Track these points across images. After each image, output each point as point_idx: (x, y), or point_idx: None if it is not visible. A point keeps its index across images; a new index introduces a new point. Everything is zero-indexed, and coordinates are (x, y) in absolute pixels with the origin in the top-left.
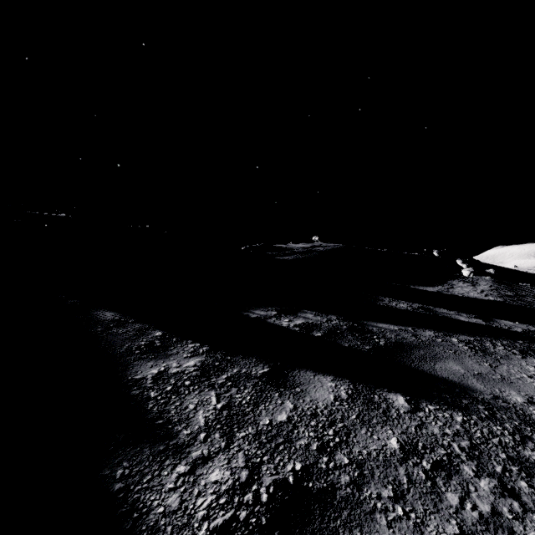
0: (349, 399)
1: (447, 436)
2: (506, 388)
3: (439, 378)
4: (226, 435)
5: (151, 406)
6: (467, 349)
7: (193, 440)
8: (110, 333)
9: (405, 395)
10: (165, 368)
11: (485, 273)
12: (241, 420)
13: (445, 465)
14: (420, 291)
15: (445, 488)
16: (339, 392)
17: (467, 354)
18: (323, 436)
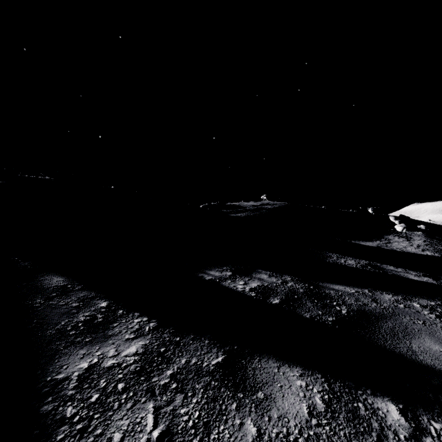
0: (327, 412)
1: None
2: None
3: (424, 366)
4: None
5: (60, 439)
6: (435, 317)
7: None
8: (49, 305)
9: (395, 402)
10: (99, 359)
11: (416, 229)
12: None
13: None
14: (361, 246)
15: None
16: (313, 398)
17: (439, 326)
18: None
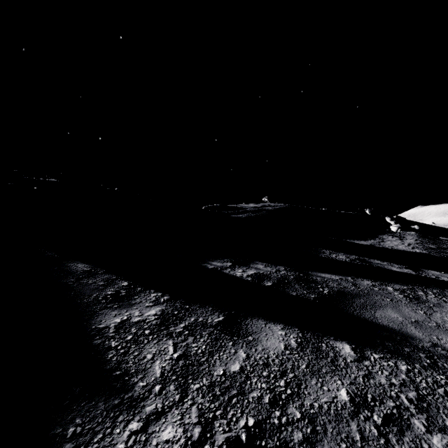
0: (298, 347)
1: (394, 387)
2: (442, 335)
3: (380, 326)
4: (181, 387)
5: (111, 356)
6: (402, 297)
7: (148, 393)
8: (81, 283)
9: (350, 344)
10: (128, 317)
11: (410, 229)
12: (196, 371)
13: (396, 419)
14: (355, 244)
15: (398, 446)
16: (289, 340)
17: (403, 302)
18: (274, 388)
